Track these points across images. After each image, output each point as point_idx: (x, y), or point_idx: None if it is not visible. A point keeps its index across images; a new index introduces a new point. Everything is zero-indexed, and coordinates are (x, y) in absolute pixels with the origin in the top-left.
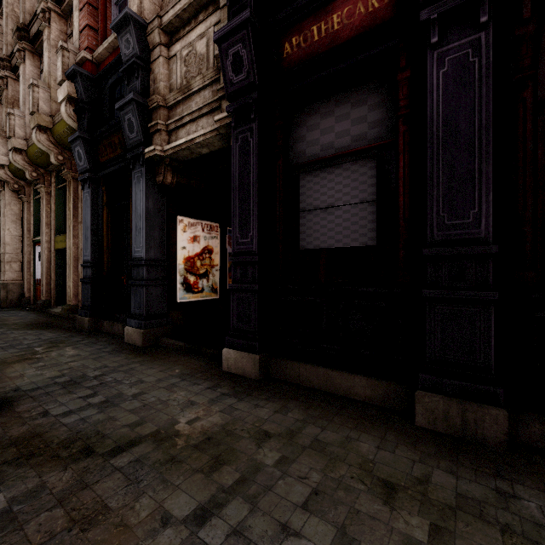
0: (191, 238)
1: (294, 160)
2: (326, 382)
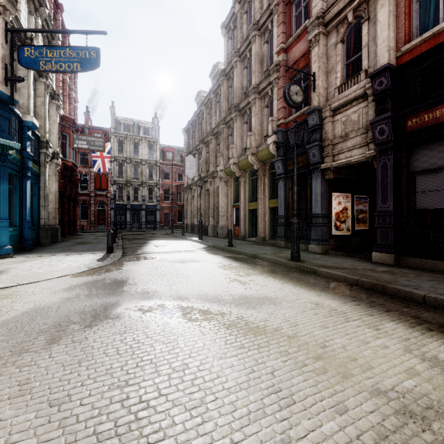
0: (337, 203)
1: (412, 169)
2: (432, 266)
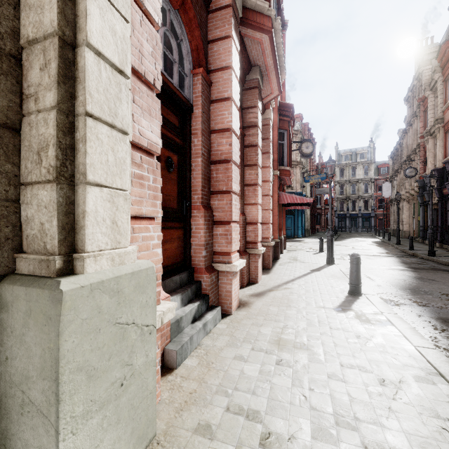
0: None
1: (447, 209)
2: (446, 247)
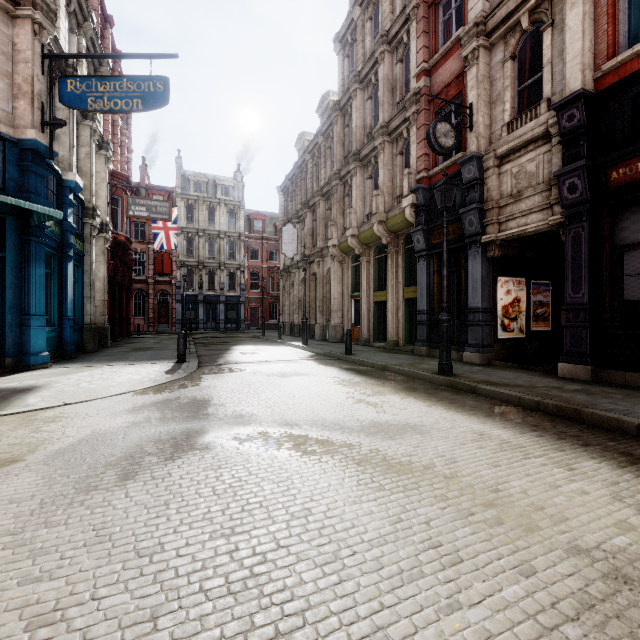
0: (505, 292)
1: (618, 243)
2: None
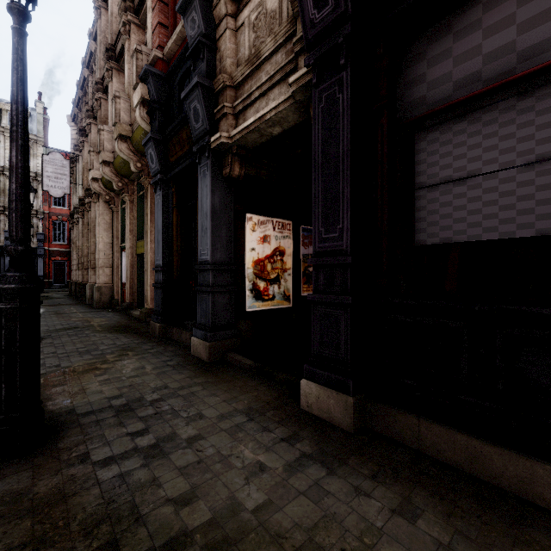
0: (260, 239)
1: (405, 115)
2: (471, 460)
